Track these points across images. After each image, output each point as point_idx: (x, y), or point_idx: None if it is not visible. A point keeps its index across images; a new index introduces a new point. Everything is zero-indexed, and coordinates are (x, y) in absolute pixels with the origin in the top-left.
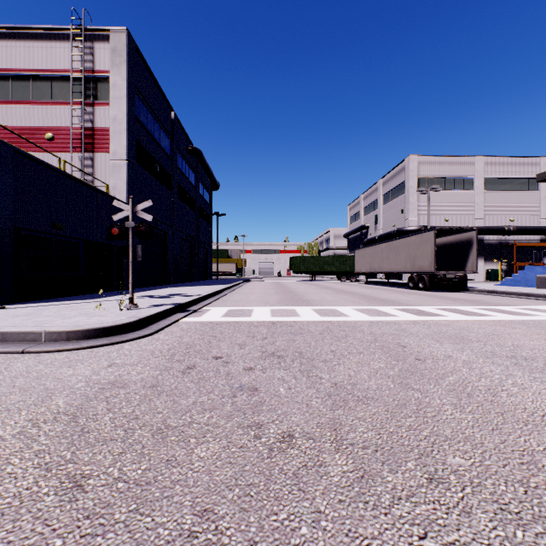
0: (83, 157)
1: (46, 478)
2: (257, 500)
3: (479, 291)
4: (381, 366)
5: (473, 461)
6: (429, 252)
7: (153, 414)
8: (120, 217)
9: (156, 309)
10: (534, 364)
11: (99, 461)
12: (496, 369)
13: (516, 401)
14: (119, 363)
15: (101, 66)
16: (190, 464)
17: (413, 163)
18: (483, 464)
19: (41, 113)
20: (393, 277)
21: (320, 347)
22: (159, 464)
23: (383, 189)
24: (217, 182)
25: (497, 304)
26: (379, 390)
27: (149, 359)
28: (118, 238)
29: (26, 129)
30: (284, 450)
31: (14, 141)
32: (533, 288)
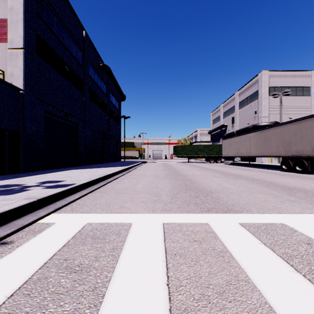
0: None
1: None
2: None
3: None
4: None
5: None
6: (311, 137)
7: None
8: None
9: None
10: None
11: None
12: None
13: None
14: None
15: None
16: None
17: (265, 76)
18: None
19: None
20: (247, 160)
21: None
22: None
23: (239, 98)
24: (123, 94)
25: None
26: None
27: None
28: None
29: None
30: None
31: None
32: None
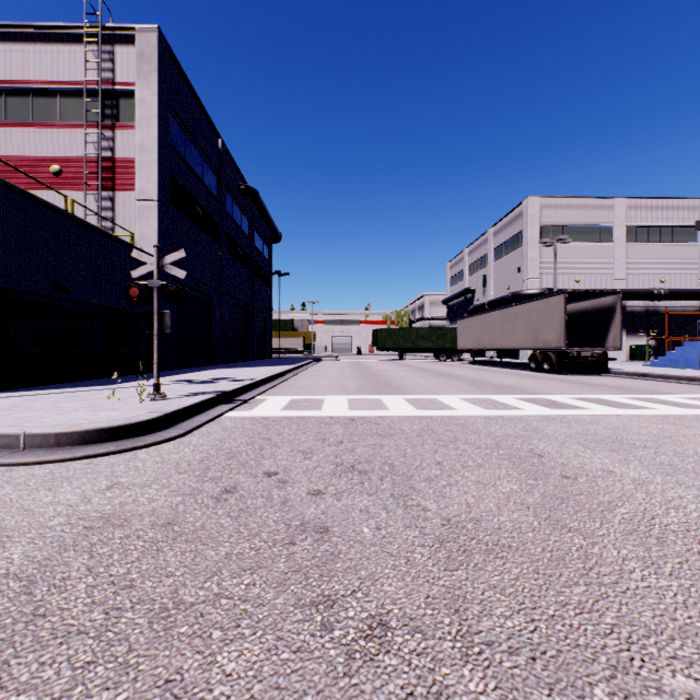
0: (99, 196)
1: None
2: None
3: (625, 374)
4: (513, 488)
5: None
6: (557, 323)
7: (158, 577)
8: (142, 272)
9: (190, 399)
10: None
11: (45, 682)
12: (687, 494)
13: None
14: (124, 482)
15: (123, 76)
16: (206, 691)
17: (533, 207)
18: None
19: (45, 139)
20: (507, 356)
21: (419, 457)
22: (151, 691)
23: (494, 241)
24: (278, 231)
25: (653, 391)
26: (517, 531)
27: (170, 476)
28: (138, 302)
29: (24, 160)
30: (373, 656)
31: (10, 175)
32: (696, 370)
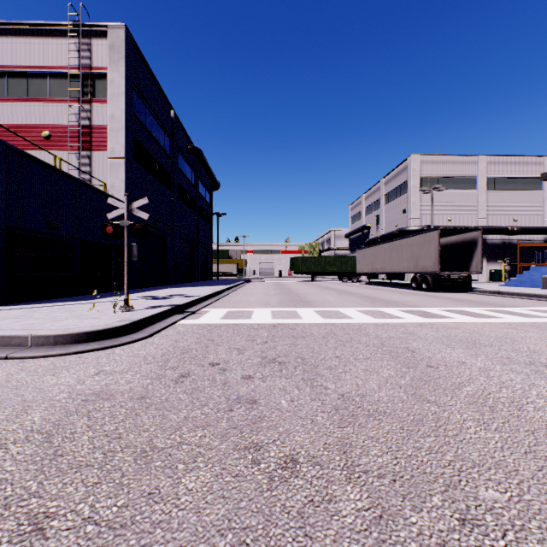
0: (80, 155)
1: (2, 518)
2: None
3: (484, 292)
4: (391, 374)
5: (509, 496)
6: (433, 253)
7: (138, 432)
8: (115, 215)
9: (152, 311)
10: None
11: (69, 494)
12: (517, 378)
13: (545, 416)
14: (107, 370)
15: (98, 62)
16: (176, 499)
17: (415, 162)
18: (522, 499)
19: (37, 111)
20: (395, 278)
21: (324, 352)
22: (139, 499)
23: (385, 189)
24: (217, 181)
25: (505, 305)
26: (391, 402)
27: (141, 366)
28: (112, 237)
29: (22, 127)
30: (287, 479)
31: (11, 139)
32: (539, 289)
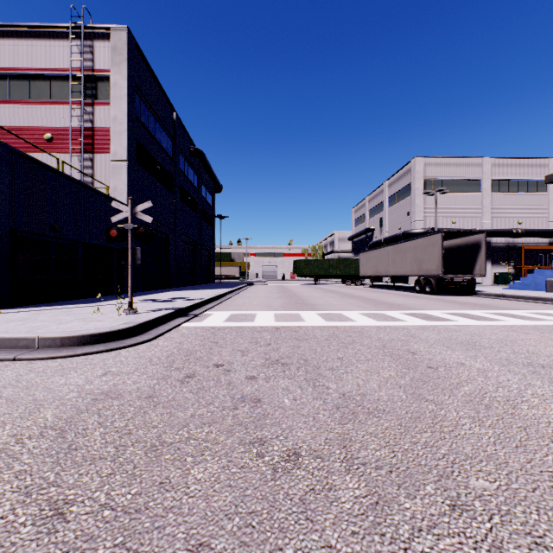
0: (82, 158)
1: (24, 504)
2: (259, 532)
3: (488, 295)
4: (391, 374)
5: (498, 485)
6: (436, 255)
7: (147, 428)
8: (119, 218)
9: (156, 313)
10: (552, 373)
11: (85, 483)
12: (514, 378)
13: (538, 414)
14: (114, 371)
15: (101, 64)
16: (186, 487)
17: (419, 164)
18: (510, 488)
19: (40, 113)
20: (399, 281)
21: (326, 354)
22: (152, 487)
23: (389, 191)
24: (219, 184)
25: (507, 308)
26: (390, 401)
27: (147, 367)
28: (116, 240)
29: (24, 129)
30: (289, 470)
31: (13, 141)
32: (543, 292)
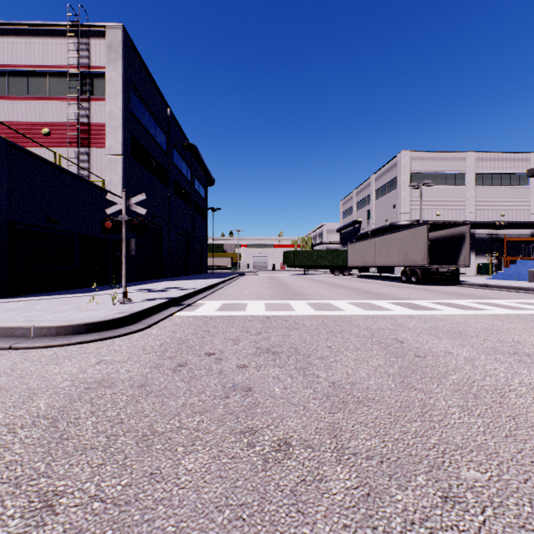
0: (79, 152)
1: (14, 496)
2: (250, 525)
3: (472, 285)
4: (380, 363)
5: (490, 475)
6: (422, 247)
7: (139, 417)
8: (114, 210)
9: (150, 303)
10: None
11: (75, 474)
12: (500, 367)
13: (526, 403)
14: (108, 359)
15: (97, 61)
16: (176, 478)
17: (405, 158)
18: (501, 479)
19: (37, 109)
20: (386, 271)
21: (316, 343)
22: (142, 478)
23: (375, 185)
24: (212, 177)
25: (491, 297)
26: (379, 390)
27: (140, 356)
28: (111, 232)
29: (22, 124)
30: (280, 460)
31: (11, 136)
32: (525, 282)
